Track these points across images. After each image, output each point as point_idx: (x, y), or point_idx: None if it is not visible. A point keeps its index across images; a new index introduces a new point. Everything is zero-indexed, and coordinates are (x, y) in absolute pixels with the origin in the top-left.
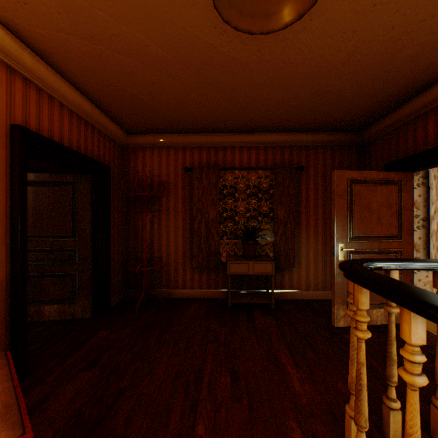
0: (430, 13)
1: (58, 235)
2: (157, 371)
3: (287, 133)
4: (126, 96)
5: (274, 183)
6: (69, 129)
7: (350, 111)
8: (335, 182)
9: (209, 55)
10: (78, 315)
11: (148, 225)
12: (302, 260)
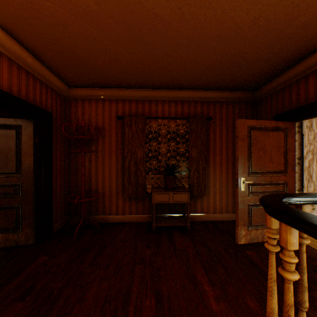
0: None
1: (2, 172)
2: (87, 297)
3: (199, 91)
4: (64, 49)
5: (189, 129)
6: (8, 76)
7: (248, 73)
8: (238, 128)
9: (136, 11)
10: (21, 242)
11: (86, 163)
12: (210, 190)
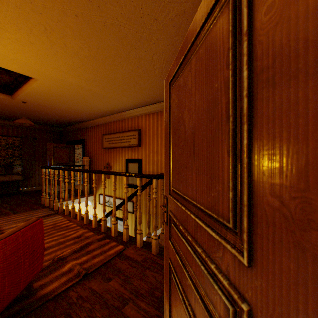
0: (64, 117)
1: None
2: None
3: None
4: None
5: (23, 143)
6: None
7: (54, 123)
8: (48, 146)
9: None
10: None
11: None
12: (37, 174)
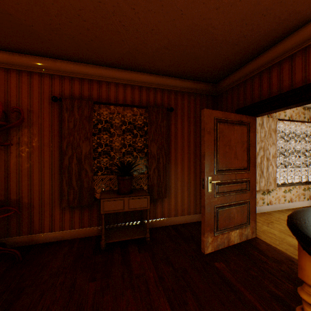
0: None
1: None
2: None
3: (160, 76)
4: None
5: (149, 120)
6: None
7: (214, 59)
8: (205, 120)
9: None
10: None
11: (1, 161)
12: (172, 190)
